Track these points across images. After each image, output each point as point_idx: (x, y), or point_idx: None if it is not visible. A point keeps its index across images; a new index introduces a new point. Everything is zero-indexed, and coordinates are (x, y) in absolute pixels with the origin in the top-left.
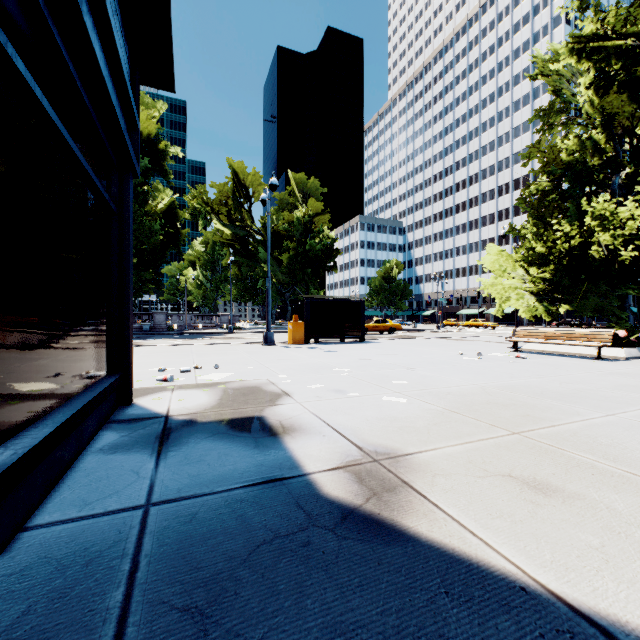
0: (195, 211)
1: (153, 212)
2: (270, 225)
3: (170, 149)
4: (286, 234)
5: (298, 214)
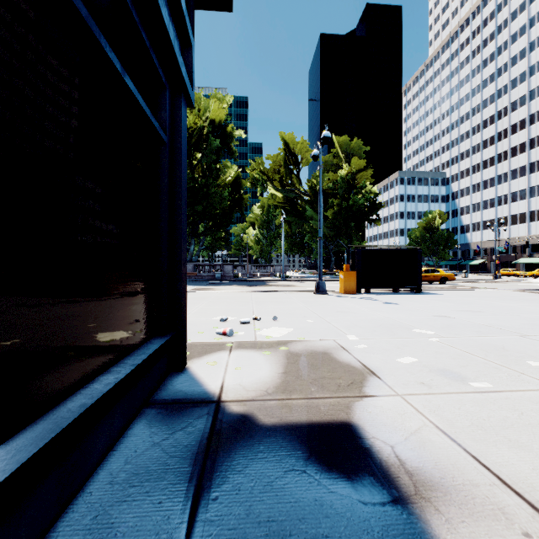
0: (254, 180)
1: (223, 184)
2: (315, 186)
3: (235, 131)
4: (330, 192)
5: (342, 173)
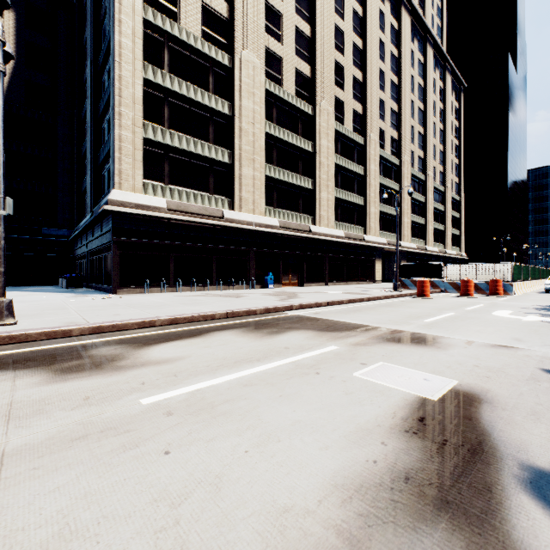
0: None
1: None
2: None
3: None
4: None
5: None
